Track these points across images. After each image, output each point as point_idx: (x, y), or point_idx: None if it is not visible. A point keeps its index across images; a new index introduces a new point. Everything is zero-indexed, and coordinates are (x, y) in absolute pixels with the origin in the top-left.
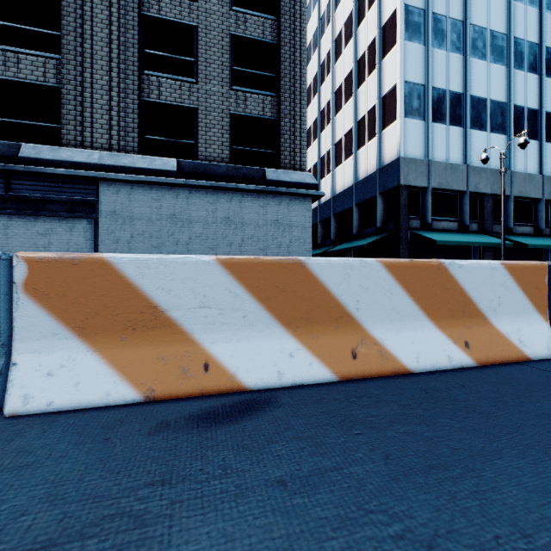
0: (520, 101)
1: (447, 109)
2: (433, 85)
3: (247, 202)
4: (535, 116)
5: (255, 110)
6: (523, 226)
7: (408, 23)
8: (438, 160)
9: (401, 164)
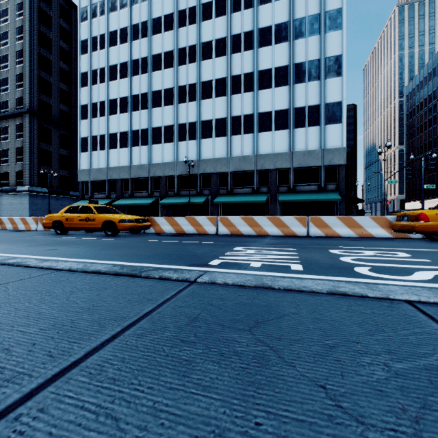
0: (137, 127)
1: (99, 144)
2: (93, 135)
3: (14, 198)
4: (146, 132)
5: (21, 169)
6: (142, 193)
7: (82, 112)
8: (95, 167)
9: (79, 173)
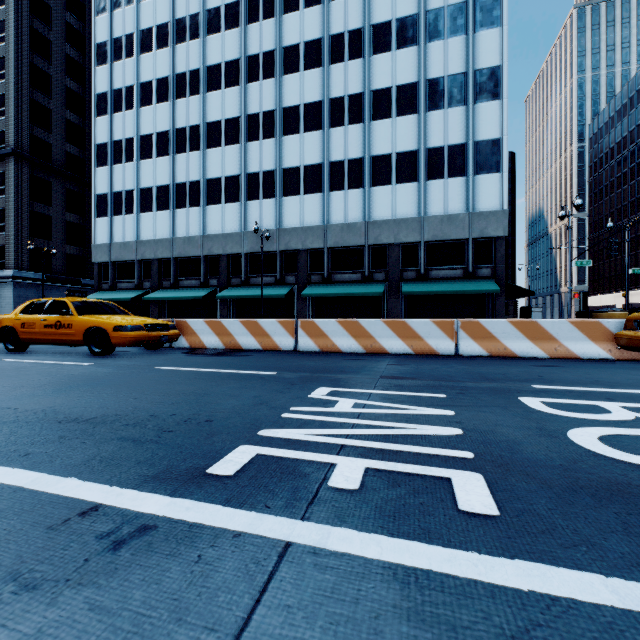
0: (183, 178)
1: (124, 204)
2: (115, 191)
3: None
4: (197, 186)
5: (3, 243)
6: (191, 280)
7: (99, 156)
8: (118, 241)
9: (93, 249)
